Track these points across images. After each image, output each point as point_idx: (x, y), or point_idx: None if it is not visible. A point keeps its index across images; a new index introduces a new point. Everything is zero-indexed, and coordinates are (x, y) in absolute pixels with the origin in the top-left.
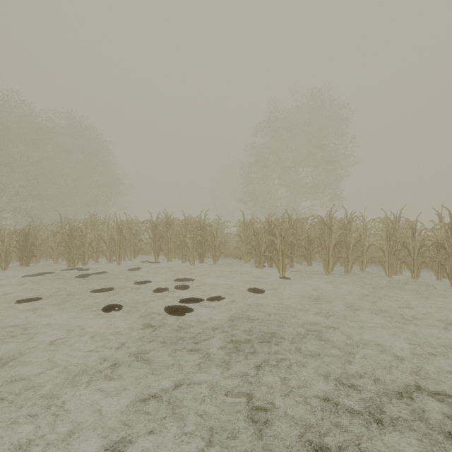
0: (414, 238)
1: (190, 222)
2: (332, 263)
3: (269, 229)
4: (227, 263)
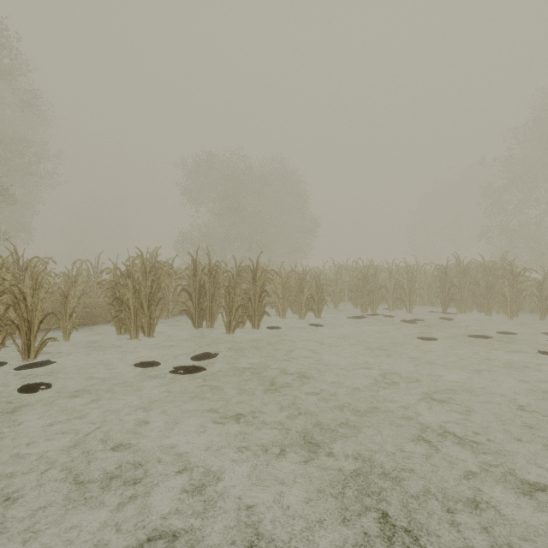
0: None
1: (492, 267)
2: None
3: None
4: None
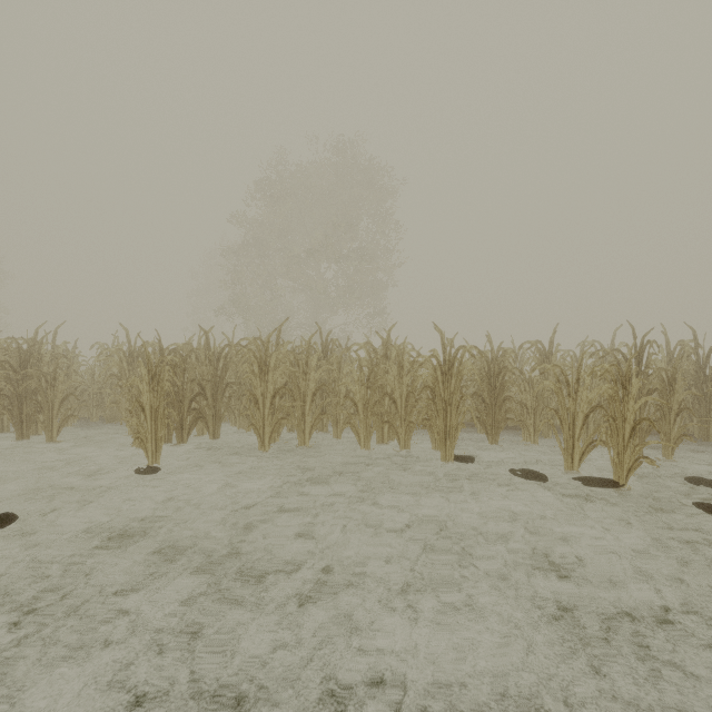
0: (401, 379)
1: None
2: (271, 430)
3: (161, 364)
4: (96, 435)
